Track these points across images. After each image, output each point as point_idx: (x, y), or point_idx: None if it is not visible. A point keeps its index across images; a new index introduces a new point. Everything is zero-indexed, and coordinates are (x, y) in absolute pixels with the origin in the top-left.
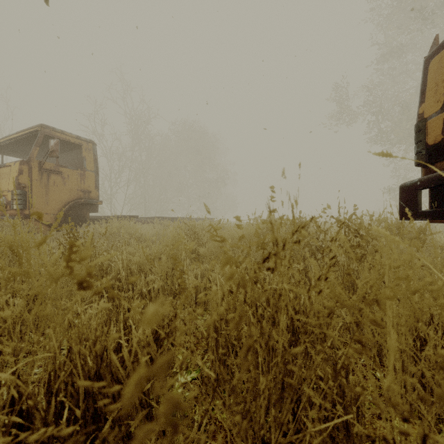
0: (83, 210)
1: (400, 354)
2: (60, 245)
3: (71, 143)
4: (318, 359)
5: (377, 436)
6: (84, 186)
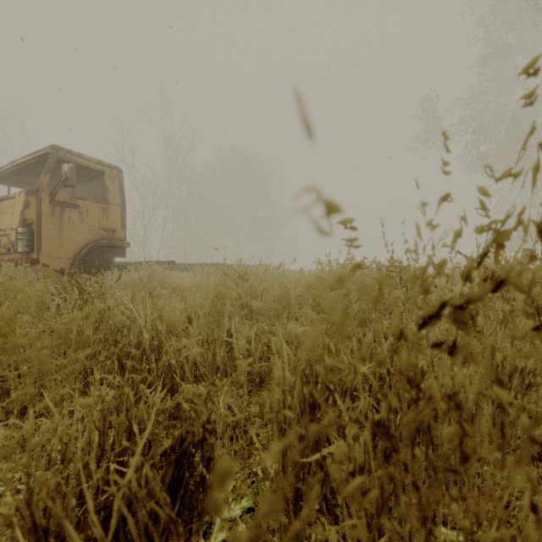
0: (107, 254)
1: None
2: (59, 296)
3: (92, 170)
4: None
5: None
6: (107, 223)
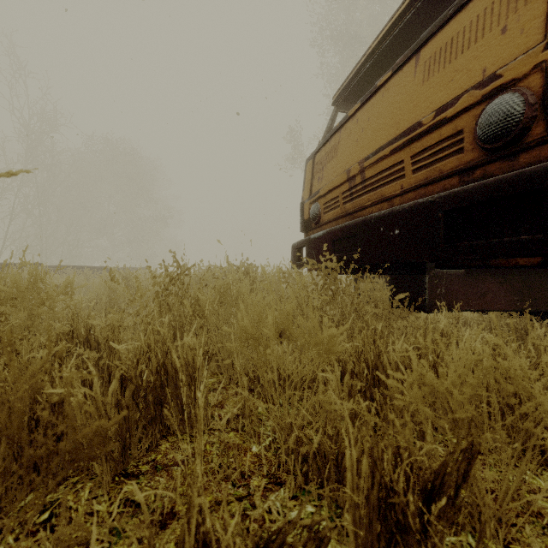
0: None
1: (227, 317)
2: None
3: None
4: (188, 312)
5: (200, 327)
6: None
